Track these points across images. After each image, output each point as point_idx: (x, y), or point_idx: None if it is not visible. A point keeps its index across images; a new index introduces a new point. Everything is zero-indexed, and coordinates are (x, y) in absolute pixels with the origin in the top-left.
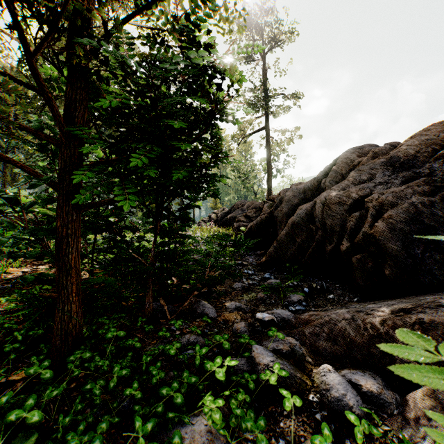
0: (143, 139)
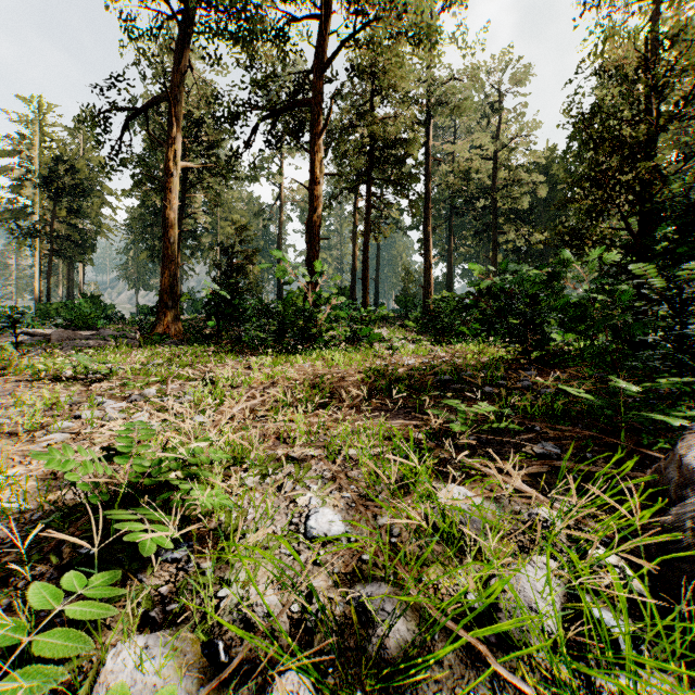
0: (690, 232)
